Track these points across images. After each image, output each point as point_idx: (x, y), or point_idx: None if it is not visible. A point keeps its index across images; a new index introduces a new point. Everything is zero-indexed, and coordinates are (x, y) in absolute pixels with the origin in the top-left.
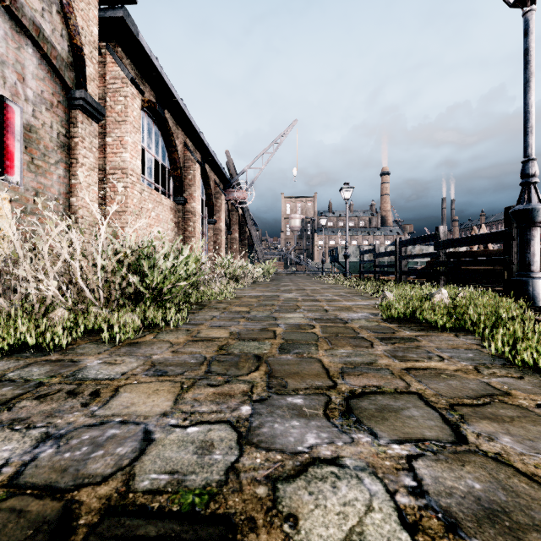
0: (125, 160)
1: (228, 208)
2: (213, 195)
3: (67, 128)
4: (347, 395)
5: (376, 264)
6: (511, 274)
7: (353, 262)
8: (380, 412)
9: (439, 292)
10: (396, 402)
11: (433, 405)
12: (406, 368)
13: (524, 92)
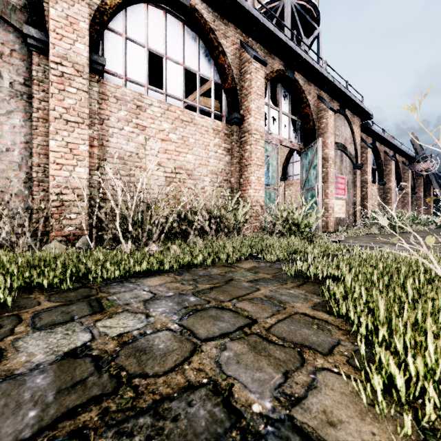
0: (366, 178)
1: (412, 175)
2: (401, 171)
3: (352, 176)
4: None
5: None
6: None
7: None
8: None
9: None
10: None
11: None
12: None
13: None
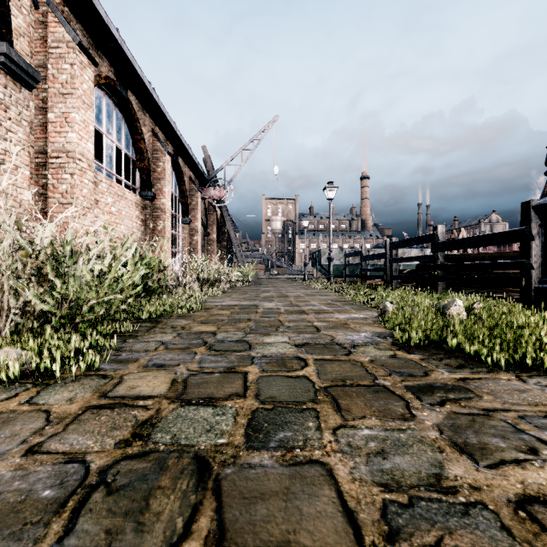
0: (71, 141)
1: (205, 207)
2: (188, 192)
3: None
4: None
5: (363, 267)
6: (531, 280)
7: (336, 265)
8: None
9: (455, 303)
10: None
11: None
12: (518, 497)
13: None
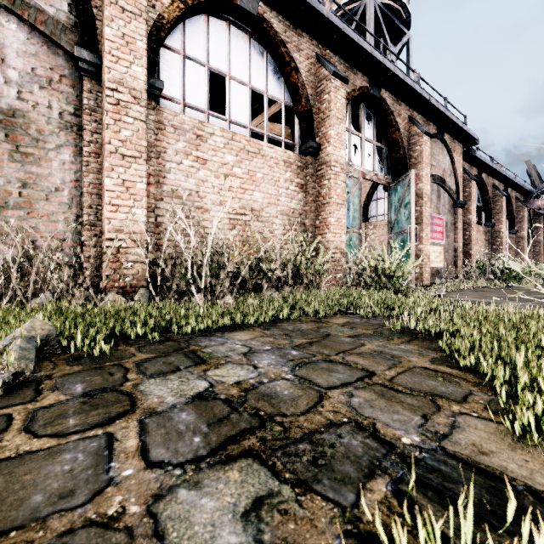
0: (469, 218)
1: (529, 214)
2: (514, 210)
3: (452, 216)
4: None
5: None
6: None
7: None
8: None
9: None
10: None
11: None
12: None
13: None
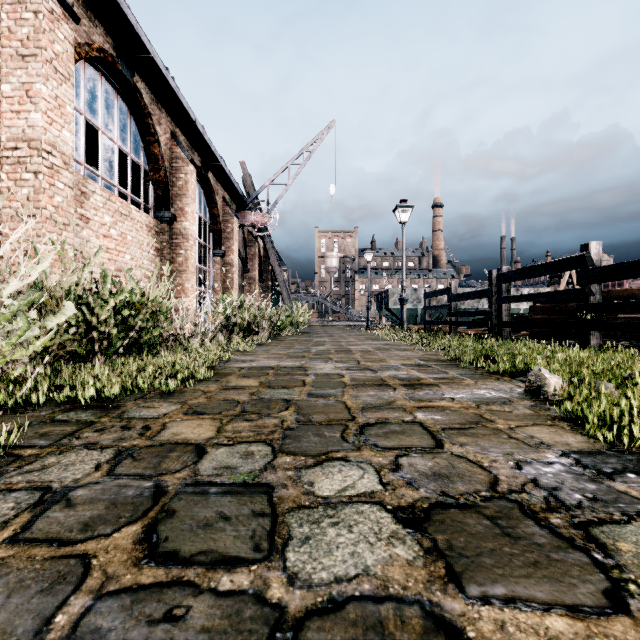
0: (35, 124)
1: (244, 237)
2: (221, 217)
3: None
4: None
5: (453, 310)
6: None
7: (408, 309)
8: None
9: None
10: None
11: None
12: None
13: None
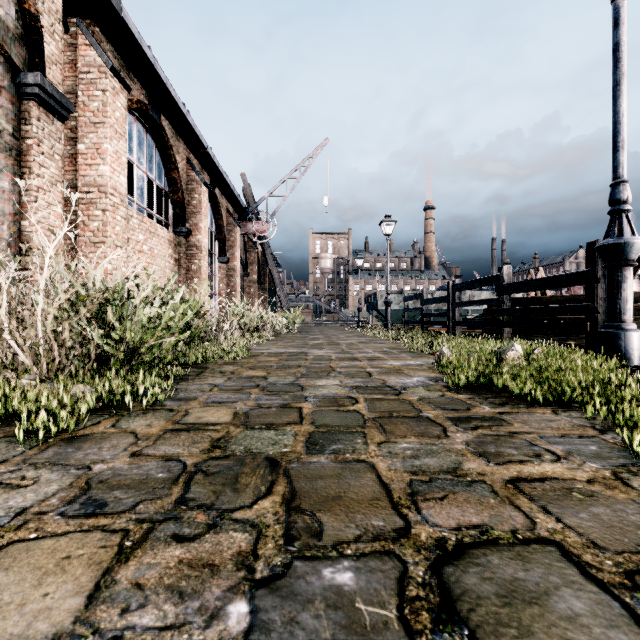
0: (103, 174)
1: (244, 243)
2: (225, 227)
3: (15, 124)
4: (434, 554)
5: (424, 312)
6: (596, 325)
7: (395, 310)
8: (510, 607)
9: (512, 348)
10: (527, 572)
11: (597, 576)
12: (511, 478)
13: (614, 97)
